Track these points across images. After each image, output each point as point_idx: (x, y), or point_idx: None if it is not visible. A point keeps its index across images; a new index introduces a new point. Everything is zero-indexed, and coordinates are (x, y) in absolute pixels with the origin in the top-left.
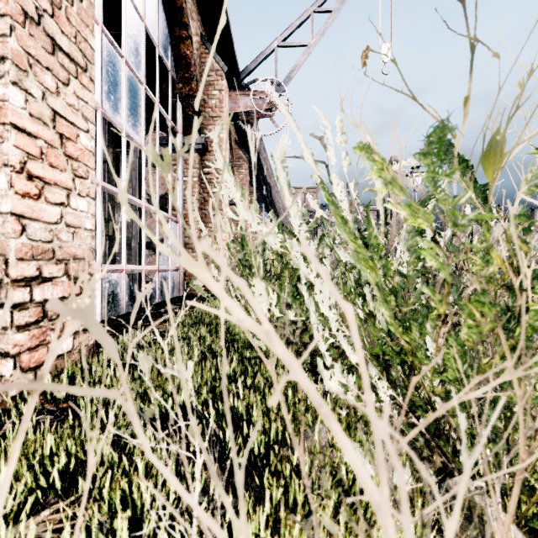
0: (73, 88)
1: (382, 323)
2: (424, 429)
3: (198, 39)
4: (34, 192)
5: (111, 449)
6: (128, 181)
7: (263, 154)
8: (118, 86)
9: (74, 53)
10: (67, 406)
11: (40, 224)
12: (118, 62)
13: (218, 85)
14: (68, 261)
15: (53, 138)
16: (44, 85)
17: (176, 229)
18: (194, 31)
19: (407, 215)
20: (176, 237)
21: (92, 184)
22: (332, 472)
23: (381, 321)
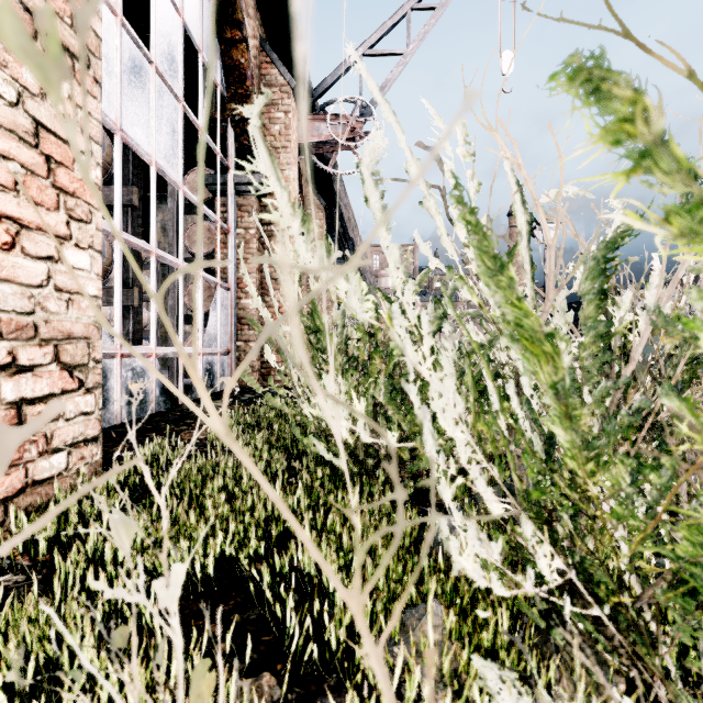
0: (67, 91)
1: (535, 443)
2: (611, 625)
3: (257, 44)
4: (3, 239)
5: (91, 652)
6: (165, 236)
7: (344, 199)
8: (145, 102)
9: (69, 40)
10: (50, 559)
11: (14, 286)
12: (146, 69)
13: (284, 105)
14: (59, 342)
15: (35, 161)
16: (20, 82)
17: (226, 298)
18: (251, 32)
19: (675, 236)
20: (226, 309)
21: (98, 231)
22: (455, 688)
23: (534, 440)
